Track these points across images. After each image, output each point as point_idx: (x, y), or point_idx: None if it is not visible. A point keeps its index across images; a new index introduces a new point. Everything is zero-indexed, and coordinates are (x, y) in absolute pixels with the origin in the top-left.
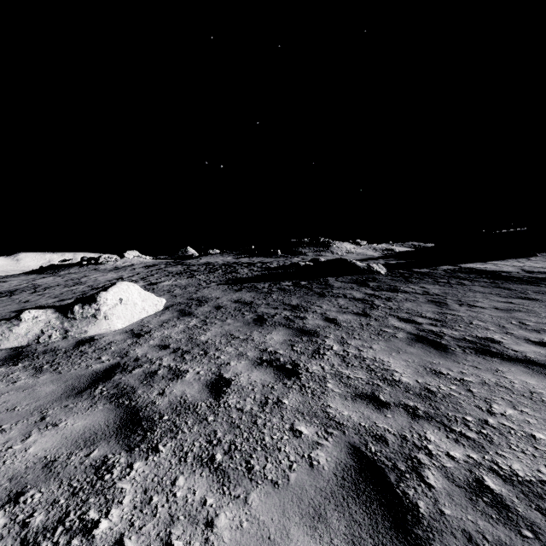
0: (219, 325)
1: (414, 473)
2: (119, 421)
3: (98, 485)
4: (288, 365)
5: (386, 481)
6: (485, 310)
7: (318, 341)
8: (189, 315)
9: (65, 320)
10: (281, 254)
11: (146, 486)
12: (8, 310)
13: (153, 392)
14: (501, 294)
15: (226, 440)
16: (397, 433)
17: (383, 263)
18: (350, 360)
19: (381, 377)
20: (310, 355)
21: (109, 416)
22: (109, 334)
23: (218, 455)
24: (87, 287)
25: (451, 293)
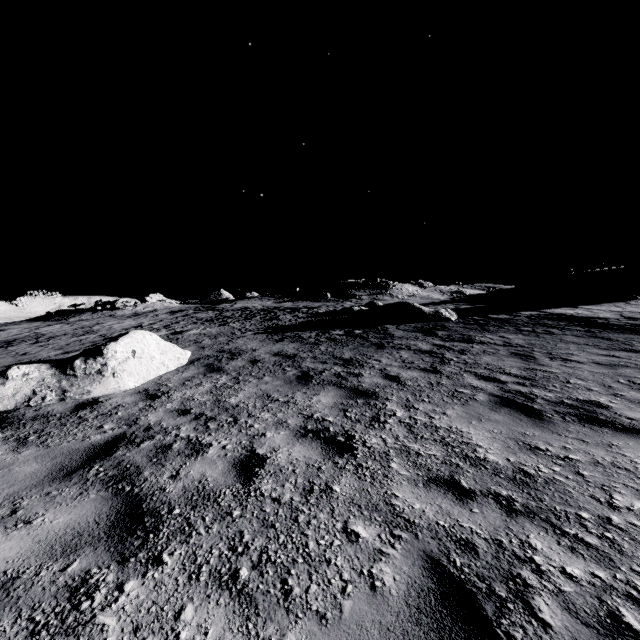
0: (254, 384)
1: (519, 601)
2: (113, 517)
3: (70, 618)
4: (340, 437)
5: (481, 615)
6: (583, 366)
7: (377, 405)
8: (218, 371)
9: (63, 377)
10: (330, 298)
11: (138, 621)
12: (1, 365)
13: (164, 474)
14: (600, 346)
15: (255, 546)
16: (489, 537)
17: (453, 308)
18: (419, 430)
19: (461, 454)
20: (368, 423)
21: (102, 509)
22: (118, 395)
23: (244, 571)
24: (99, 336)
25: (539, 345)
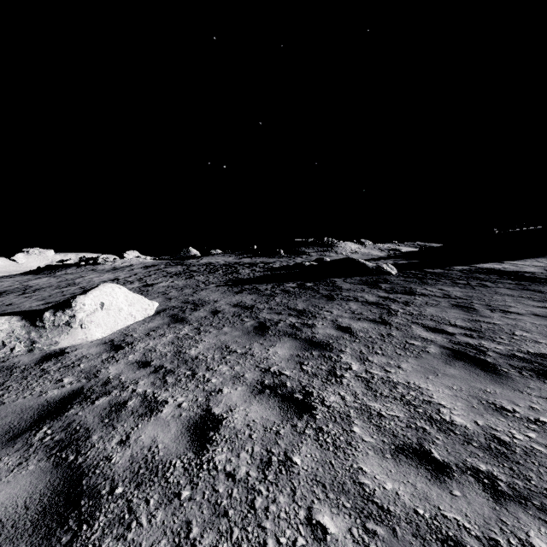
0: (214, 334)
1: None
2: (47, 498)
3: None
4: (298, 394)
5: None
6: (523, 317)
7: (332, 357)
8: (182, 321)
9: (32, 329)
10: (284, 254)
11: None
12: None
13: (113, 439)
14: (533, 298)
15: (204, 546)
16: (481, 535)
17: (392, 263)
18: (377, 386)
19: (425, 415)
20: (325, 378)
21: (37, 486)
22: (84, 346)
23: None
24: (79, 288)
25: (476, 297)
